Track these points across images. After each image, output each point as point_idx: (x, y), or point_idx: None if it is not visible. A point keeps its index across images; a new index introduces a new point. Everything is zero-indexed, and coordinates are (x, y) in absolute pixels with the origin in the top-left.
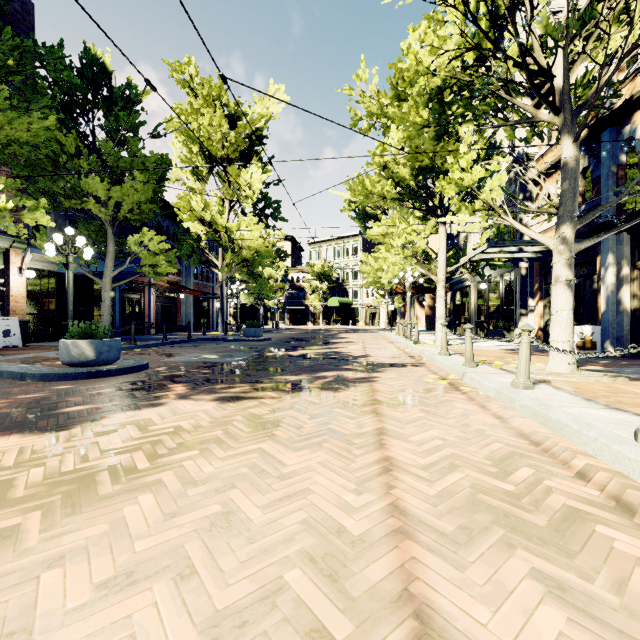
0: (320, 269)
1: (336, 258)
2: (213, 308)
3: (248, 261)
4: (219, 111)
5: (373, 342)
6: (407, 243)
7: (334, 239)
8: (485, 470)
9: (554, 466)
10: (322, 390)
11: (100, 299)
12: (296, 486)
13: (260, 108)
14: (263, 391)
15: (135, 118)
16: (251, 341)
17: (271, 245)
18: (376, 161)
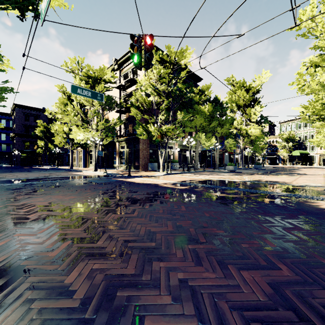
0: (287, 136)
1: (298, 129)
2: (234, 158)
3: (253, 140)
4: (243, 90)
5: (313, 171)
6: (324, 136)
7: (296, 119)
8: (311, 179)
9: (322, 180)
10: (287, 176)
11: (208, 156)
12: (284, 178)
13: (258, 81)
14: (274, 175)
15: (226, 109)
16: (258, 169)
17: (260, 130)
18: (310, 111)
